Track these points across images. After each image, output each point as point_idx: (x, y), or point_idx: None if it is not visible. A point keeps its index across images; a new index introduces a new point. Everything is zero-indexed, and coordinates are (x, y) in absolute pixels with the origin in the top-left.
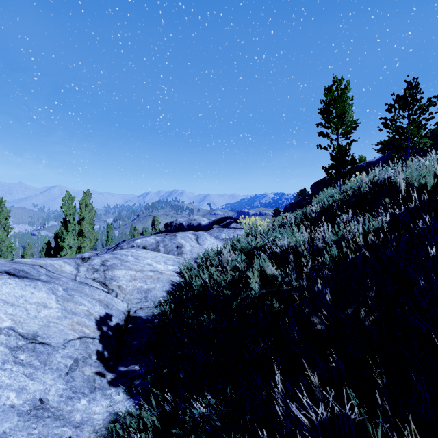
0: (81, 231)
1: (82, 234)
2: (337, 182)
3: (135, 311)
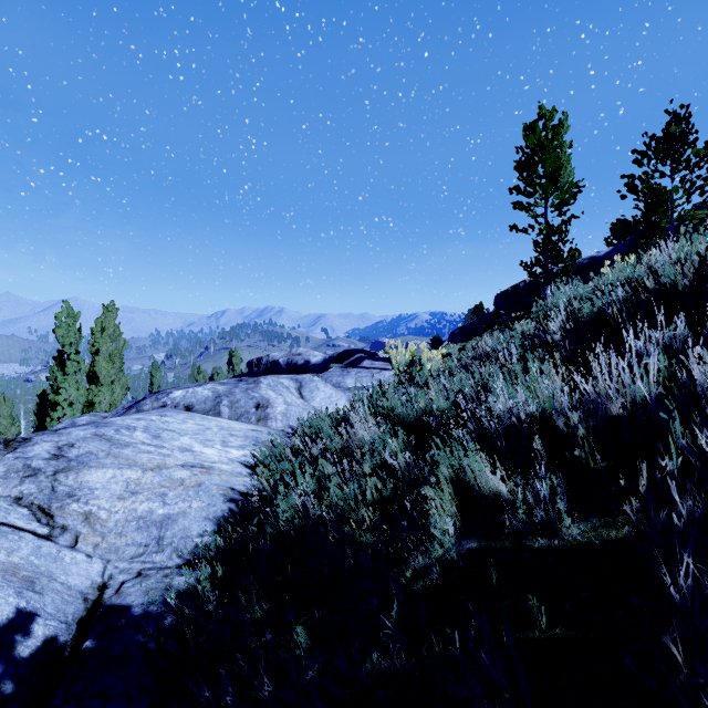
0: (93, 374)
1: (95, 379)
2: (546, 288)
3: (119, 587)
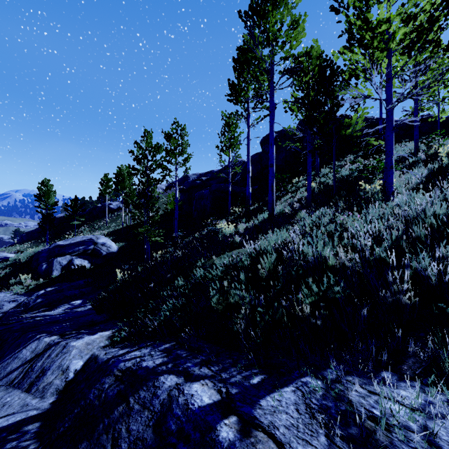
0: None
1: None
2: (47, 232)
3: None
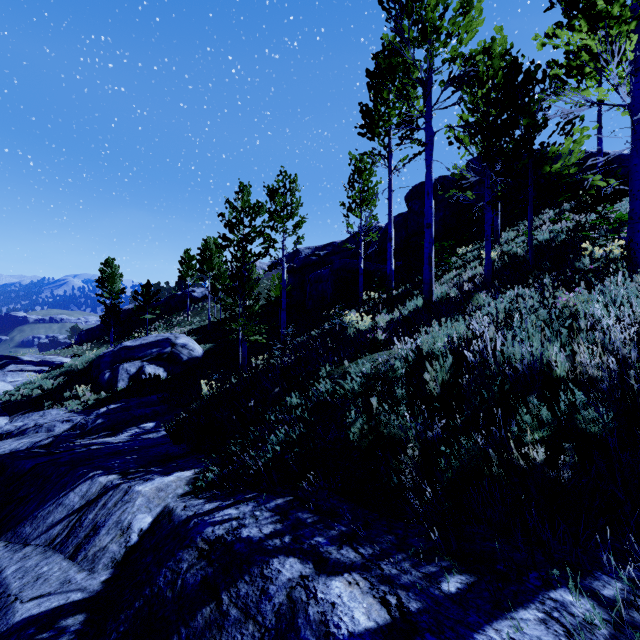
0: None
1: None
2: (111, 329)
3: None
